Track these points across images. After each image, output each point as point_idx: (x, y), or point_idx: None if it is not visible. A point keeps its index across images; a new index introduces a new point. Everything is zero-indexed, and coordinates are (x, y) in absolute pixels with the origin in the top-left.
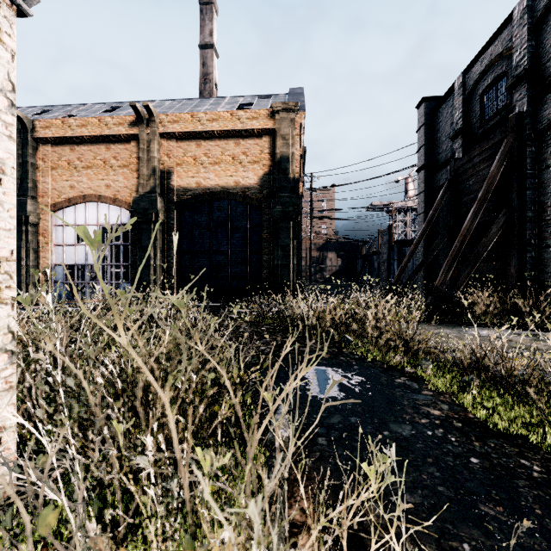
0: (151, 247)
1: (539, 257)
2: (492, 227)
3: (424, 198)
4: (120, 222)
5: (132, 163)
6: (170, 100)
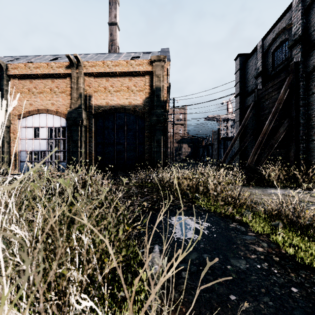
0: (79, 140)
1: (307, 147)
2: (280, 129)
3: (239, 112)
4: (60, 125)
5: (67, 90)
6: (91, 54)
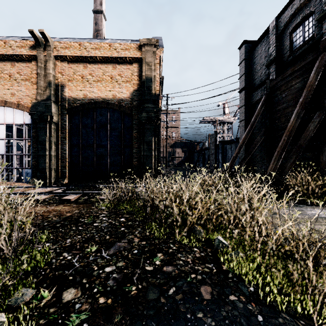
0: (47, 141)
1: None
2: (310, 125)
3: (244, 110)
4: (23, 122)
5: (32, 77)
6: (68, 38)
